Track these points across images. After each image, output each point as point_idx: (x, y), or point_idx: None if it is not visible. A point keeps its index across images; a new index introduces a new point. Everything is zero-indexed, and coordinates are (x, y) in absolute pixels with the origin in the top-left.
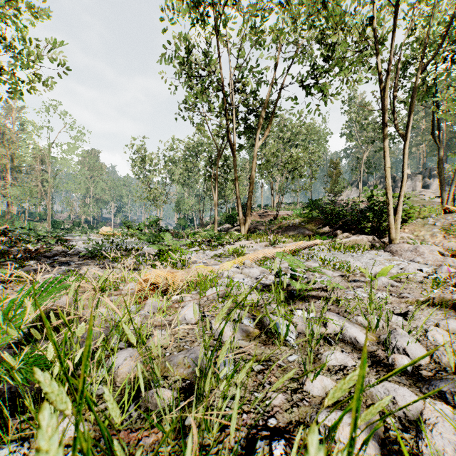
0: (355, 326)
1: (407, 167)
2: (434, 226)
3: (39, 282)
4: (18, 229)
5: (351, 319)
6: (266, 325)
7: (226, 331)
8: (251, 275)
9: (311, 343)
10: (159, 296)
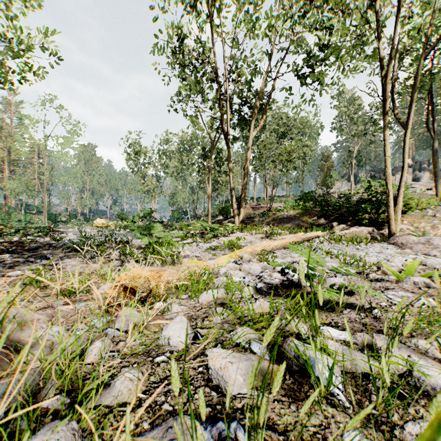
0: (428, 362)
1: (407, 156)
2: (434, 218)
3: (0, 281)
4: (14, 221)
5: (407, 343)
6: (290, 357)
7: (230, 373)
8: (252, 272)
9: (370, 397)
10: (134, 308)
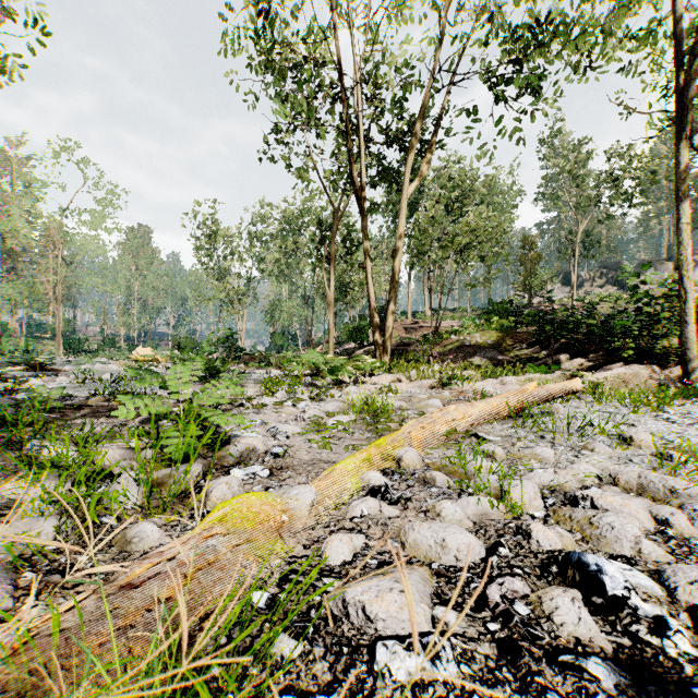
0: None
1: None
2: None
3: None
4: (7, 350)
5: None
6: None
7: None
8: (451, 562)
9: None
10: None
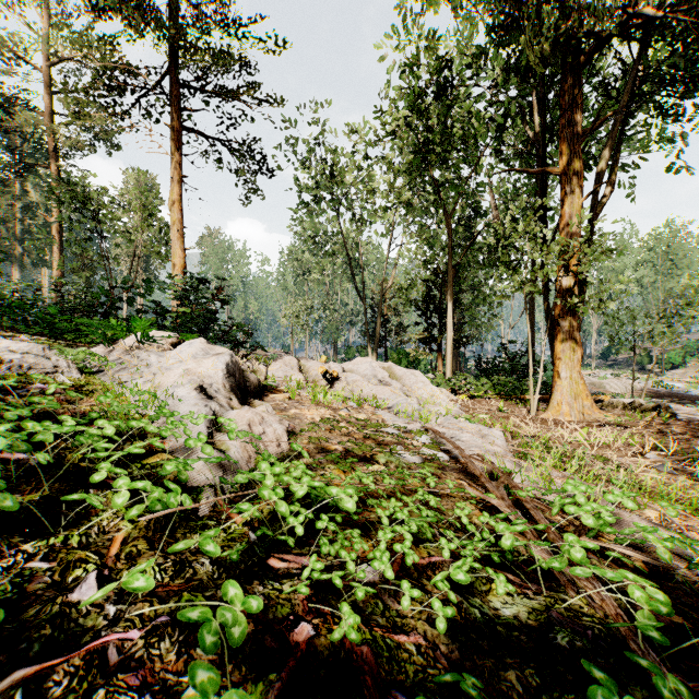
0: None
1: None
2: None
3: None
4: None
5: None
6: None
7: None
8: None
9: None
10: None
